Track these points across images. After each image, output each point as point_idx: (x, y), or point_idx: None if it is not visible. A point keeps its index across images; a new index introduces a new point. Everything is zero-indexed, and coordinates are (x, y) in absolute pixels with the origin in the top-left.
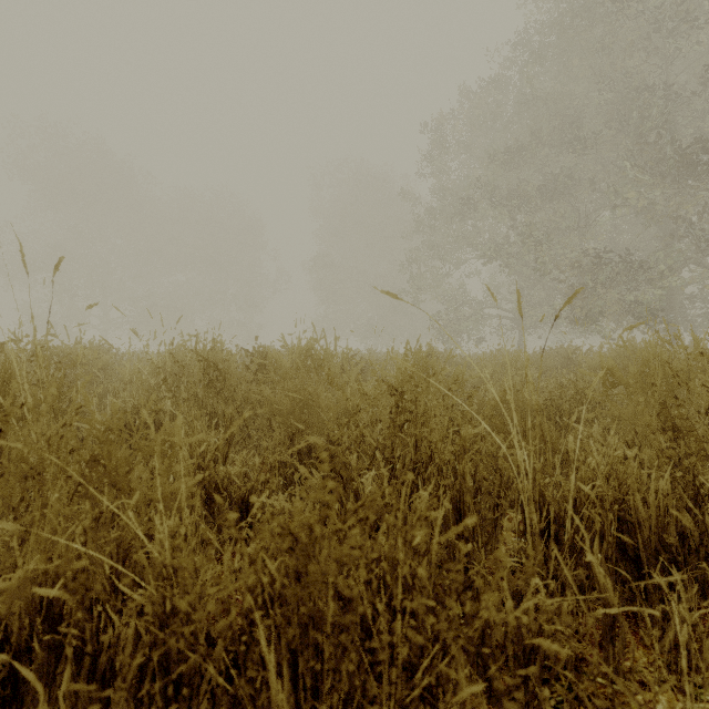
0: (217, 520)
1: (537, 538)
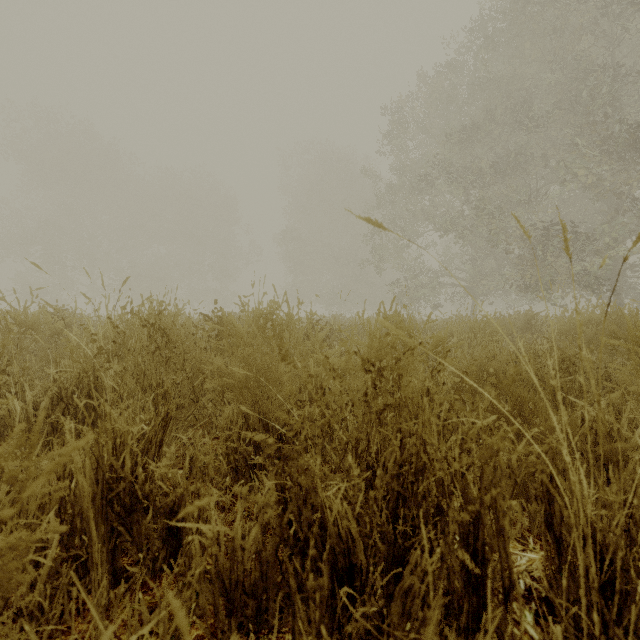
0: (136, 537)
1: (595, 597)
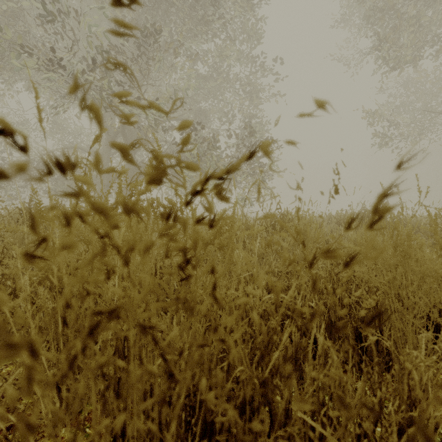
0: None
1: None
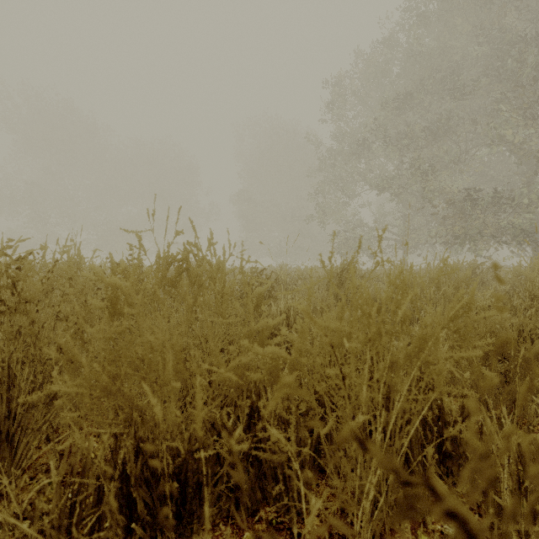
0: None
1: None
